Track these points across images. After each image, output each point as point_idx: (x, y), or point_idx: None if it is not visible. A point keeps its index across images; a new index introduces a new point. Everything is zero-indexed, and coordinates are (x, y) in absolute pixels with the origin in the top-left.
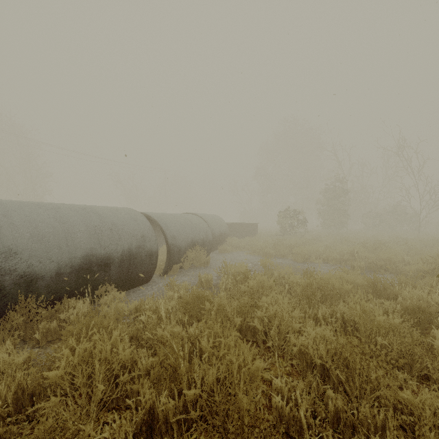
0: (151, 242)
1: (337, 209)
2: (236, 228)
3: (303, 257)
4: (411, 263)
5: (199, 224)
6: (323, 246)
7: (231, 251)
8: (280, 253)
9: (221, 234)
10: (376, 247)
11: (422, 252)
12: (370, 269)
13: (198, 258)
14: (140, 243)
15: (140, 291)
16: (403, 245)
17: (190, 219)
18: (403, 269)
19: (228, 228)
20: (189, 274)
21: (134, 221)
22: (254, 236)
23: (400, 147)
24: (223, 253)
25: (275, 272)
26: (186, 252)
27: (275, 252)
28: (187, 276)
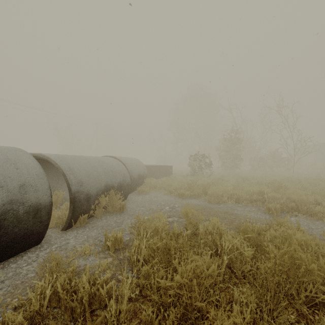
0: (38, 192)
1: (233, 154)
2: (154, 169)
3: (217, 198)
4: (323, 204)
5: (116, 167)
6: (231, 186)
7: (149, 191)
8: (194, 193)
9: (140, 175)
10: (277, 186)
11: (319, 191)
12: (281, 210)
13: (113, 203)
14: (15, 196)
15: (15, 264)
16: (297, 184)
17: (106, 162)
18: (317, 210)
19: (146, 170)
20: (100, 224)
21: (11, 164)
22: (169, 176)
23: (279, 107)
24: (141, 194)
25: (200, 227)
26: (98, 198)
27: (189, 192)
28: (96, 228)
